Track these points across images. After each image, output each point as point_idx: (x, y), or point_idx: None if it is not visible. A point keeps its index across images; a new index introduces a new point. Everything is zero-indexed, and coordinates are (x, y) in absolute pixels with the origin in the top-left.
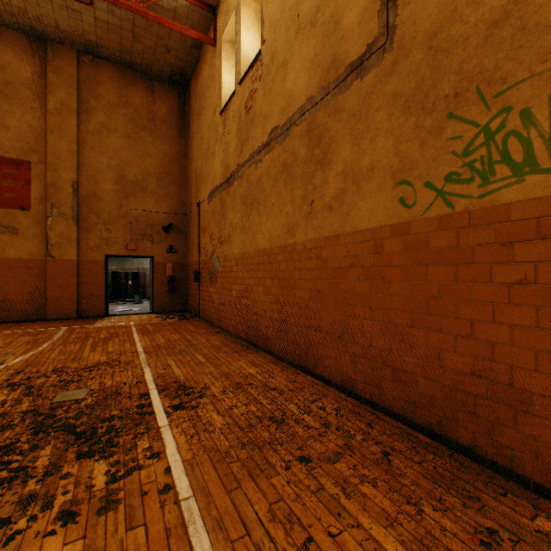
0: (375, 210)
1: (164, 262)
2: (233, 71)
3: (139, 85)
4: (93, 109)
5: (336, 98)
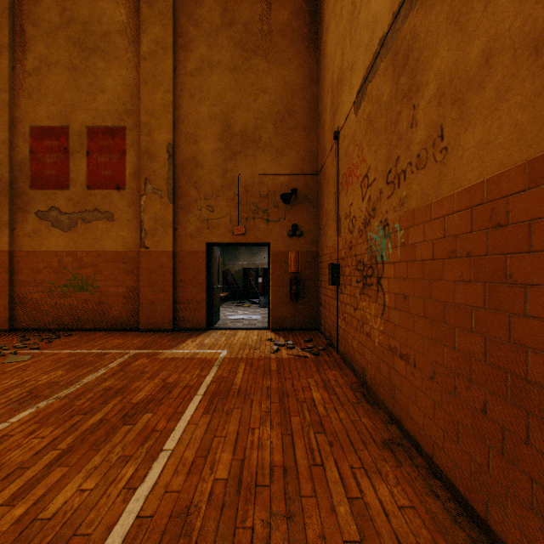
0: None
1: (284, 251)
2: None
3: None
4: (191, 42)
5: None
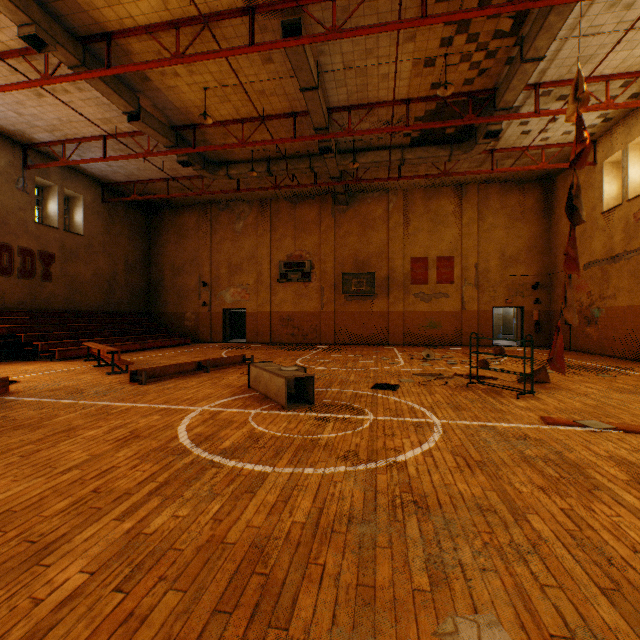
0: None
1: (530, 310)
2: (612, 181)
3: (513, 191)
4: (485, 217)
5: None
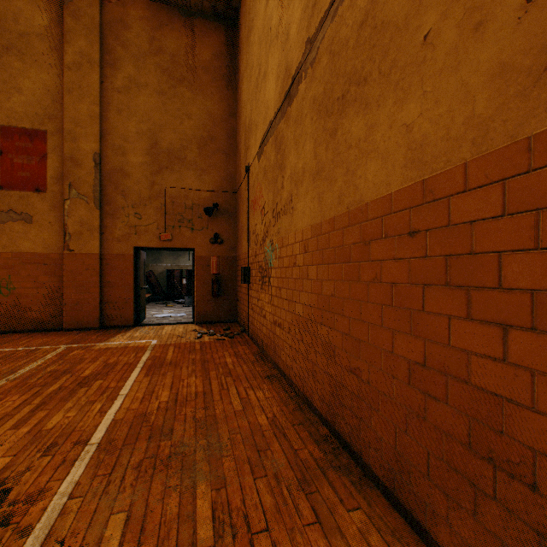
0: None
1: (207, 255)
2: None
3: (176, 25)
4: (119, 61)
5: None
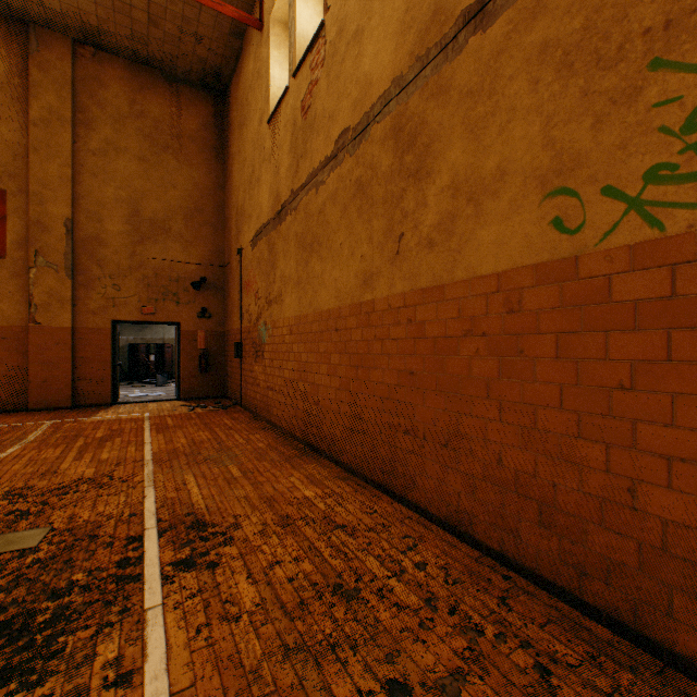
0: (508, 242)
1: (195, 330)
2: (286, 64)
3: (160, 89)
4: (95, 121)
5: (439, 71)
